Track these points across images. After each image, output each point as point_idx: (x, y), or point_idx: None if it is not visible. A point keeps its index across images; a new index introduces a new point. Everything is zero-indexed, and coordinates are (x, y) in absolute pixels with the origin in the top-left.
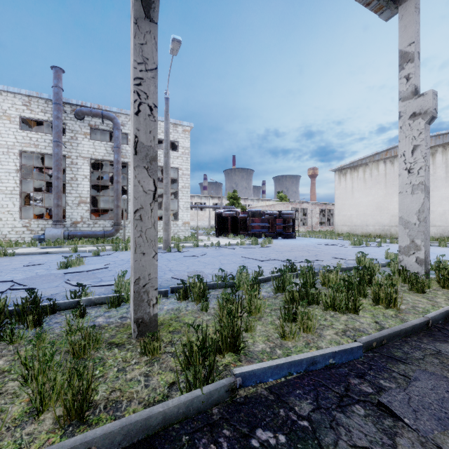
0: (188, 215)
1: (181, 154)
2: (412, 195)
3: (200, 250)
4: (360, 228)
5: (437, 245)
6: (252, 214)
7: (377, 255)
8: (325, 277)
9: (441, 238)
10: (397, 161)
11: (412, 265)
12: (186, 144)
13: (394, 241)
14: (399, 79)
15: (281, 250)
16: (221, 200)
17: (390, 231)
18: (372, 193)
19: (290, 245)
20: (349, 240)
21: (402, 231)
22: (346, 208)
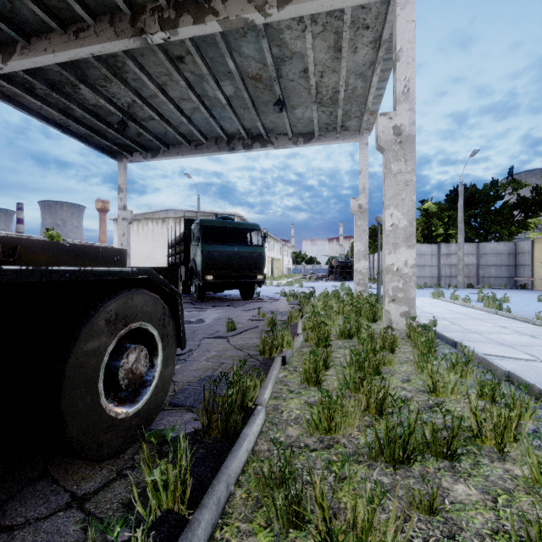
0: None
1: None
2: None
3: None
4: None
5: None
6: None
7: None
8: None
9: None
10: (160, 222)
11: None
12: None
13: None
14: (118, 198)
15: None
16: None
17: None
18: (144, 245)
19: None
20: None
21: None
22: None
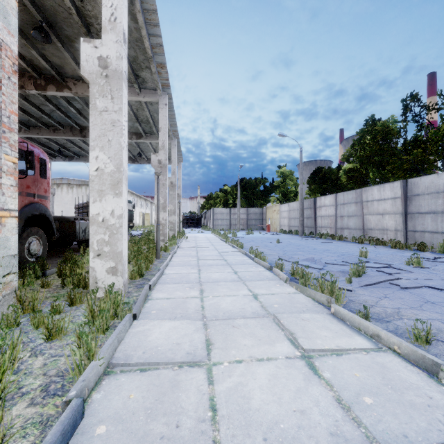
0: None
1: None
2: None
3: None
4: None
5: None
6: None
7: None
8: None
9: None
10: (56, 187)
11: None
12: None
13: None
14: None
15: None
16: None
17: None
18: None
19: None
20: None
21: None
22: None
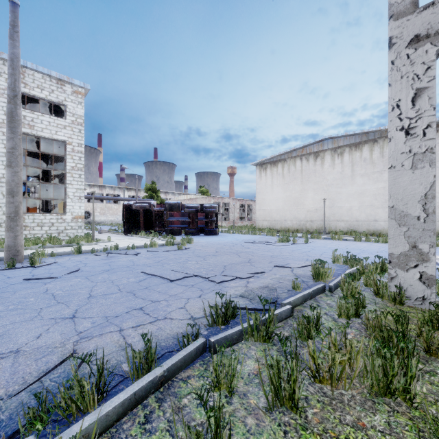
0: (82, 206)
1: (70, 123)
2: (414, 170)
3: (79, 260)
4: (279, 223)
5: (352, 239)
6: (170, 207)
7: (317, 257)
8: (298, 333)
9: (349, 232)
10: (312, 158)
11: (413, 285)
12: (79, 111)
13: (315, 236)
14: None
15: (204, 253)
16: (136, 192)
17: (306, 226)
18: (290, 189)
19: (214, 244)
20: (272, 235)
21: (395, 229)
22: (267, 202)
